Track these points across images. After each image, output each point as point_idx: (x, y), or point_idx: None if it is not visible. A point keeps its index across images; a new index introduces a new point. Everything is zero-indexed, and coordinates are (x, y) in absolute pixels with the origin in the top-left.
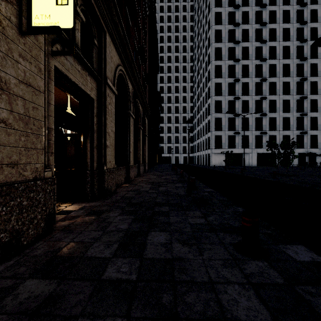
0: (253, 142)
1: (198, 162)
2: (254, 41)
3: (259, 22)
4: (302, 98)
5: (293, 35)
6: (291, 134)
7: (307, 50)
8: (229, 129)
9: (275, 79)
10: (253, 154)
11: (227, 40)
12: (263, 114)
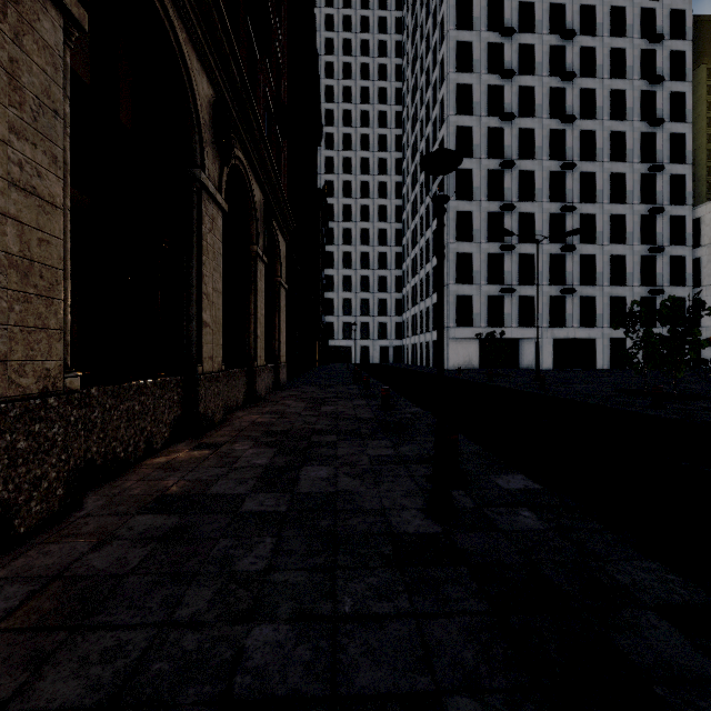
0: (543, 313)
1: (414, 359)
2: (547, 74)
3: (558, 31)
4: (653, 211)
5: (632, 67)
6: (628, 294)
7: (663, 102)
8: (491, 280)
9: (593, 166)
10: (545, 340)
11: (485, 68)
12: (567, 247)
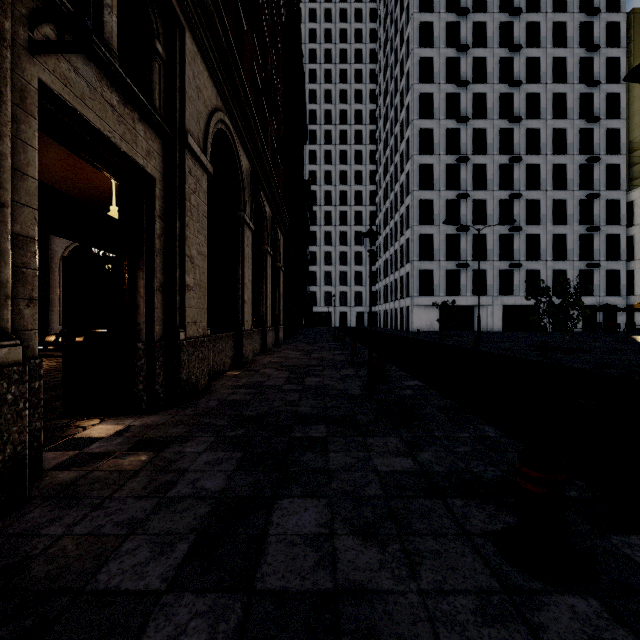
0: (494, 284)
1: (385, 323)
2: (497, 82)
3: (507, 45)
4: (590, 196)
5: (572, 73)
6: (568, 267)
7: (599, 102)
8: (449, 257)
9: (537, 158)
10: (495, 307)
11: (444, 79)
12: (514, 228)
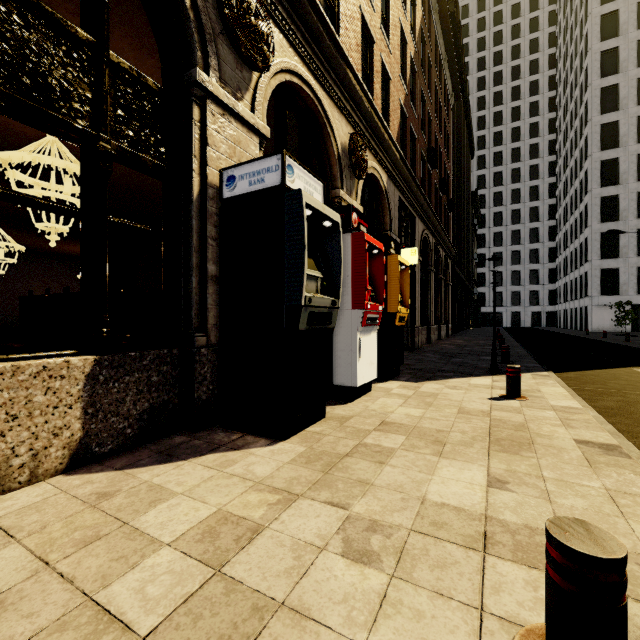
0: None
1: (565, 323)
2: None
3: None
4: None
5: None
6: None
7: None
8: None
9: None
10: None
11: (633, 64)
12: None
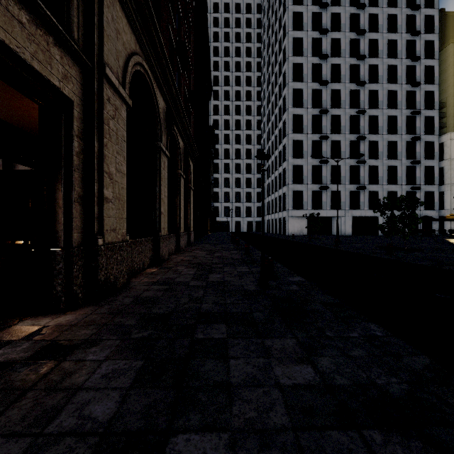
0: (346, 201)
1: (268, 229)
2: (348, 56)
3: (355, 30)
4: (413, 139)
5: (401, 51)
6: (398, 189)
7: (420, 72)
8: (314, 181)
9: (376, 111)
10: (347, 218)
11: (310, 53)
12: (360, 161)
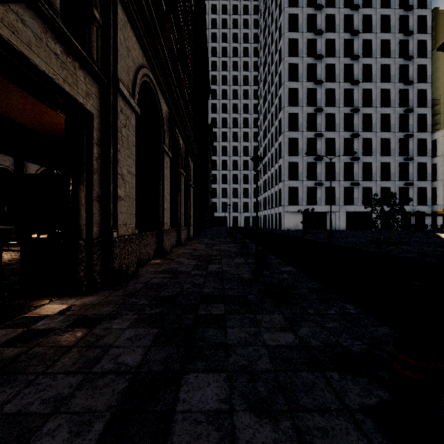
0: (340, 197)
1: (265, 224)
2: (342, 56)
3: (349, 31)
4: (406, 136)
5: (394, 50)
6: (391, 185)
7: (413, 71)
8: (309, 178)
9: (370, 110)
10: (341, 213)
11: (305, 53)
12: (354, 158)
